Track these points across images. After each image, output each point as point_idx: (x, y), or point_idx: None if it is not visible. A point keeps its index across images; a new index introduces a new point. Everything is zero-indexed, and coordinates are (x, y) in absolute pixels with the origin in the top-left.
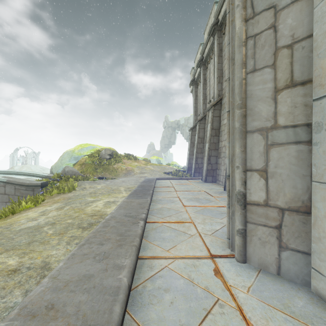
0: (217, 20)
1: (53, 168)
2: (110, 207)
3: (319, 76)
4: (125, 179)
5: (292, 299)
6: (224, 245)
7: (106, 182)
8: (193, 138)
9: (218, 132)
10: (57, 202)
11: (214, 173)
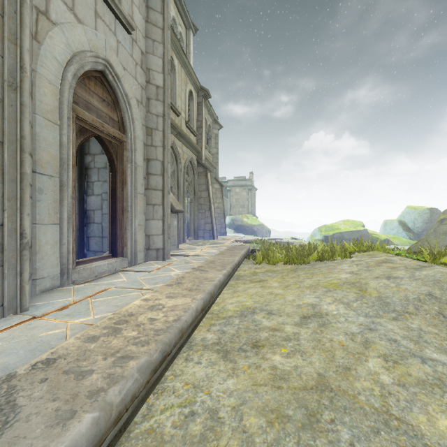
0: None
1: None
2: None
3: (41, 160)
4: None
5: (56, 295)
6: None
7: None
8: None
9: None
10: None
11: None
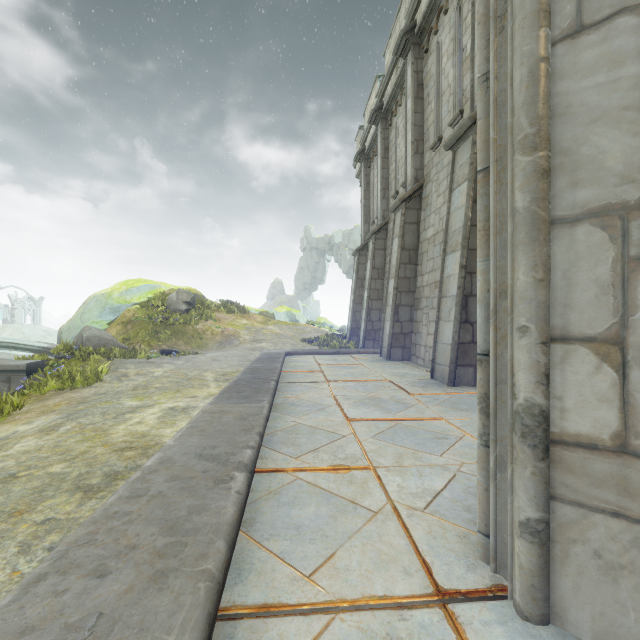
0: (413, 22)
1: (63, 332)
2: (173, 423)
3: None
4: (218, 353)
5: None
6: (468, 547)
7: (176, 362)
8: (361, 269)
9: (415, 256)
10: (50, 411)
11: (407, 341)
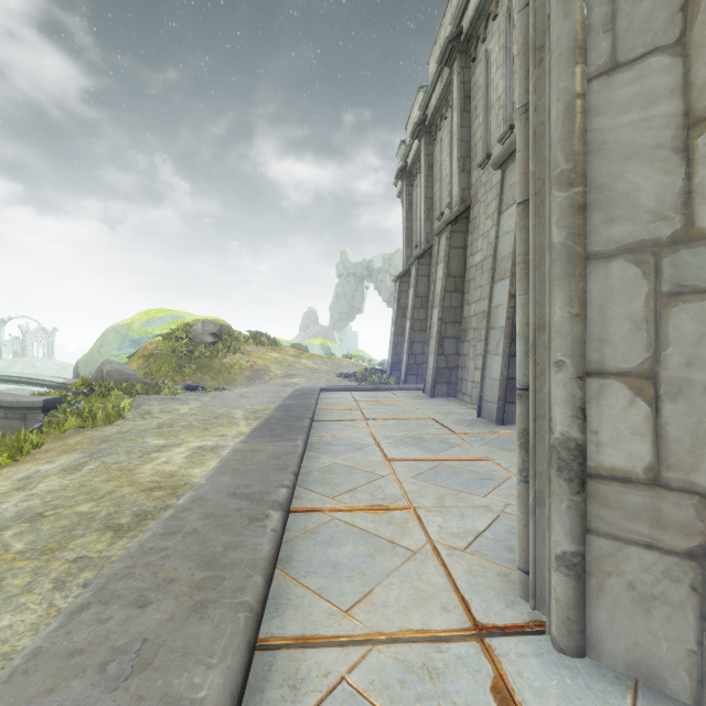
0: (459, 28)
1: (80, 366)
2: (202, 462)
3: None
4: (247, 389)
5: None
6: (508, 586)
7: (203, 398)
8: (403, 297)
9: (462, 284)
10: (71, 450)
11: (453, 376)
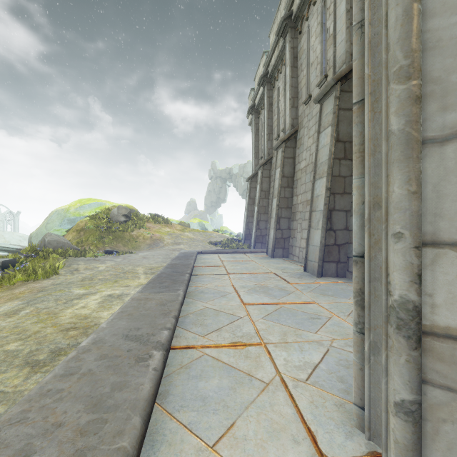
0: (290, 11)
1: (32, 237)
2: (110, 307)
3: None
4: (147, 253)
5: None
6: (344, 416)
7: (116, 259)
8: (252, 191)
9: (292, 182)
10: (15, 298)
11: (286, 243)
